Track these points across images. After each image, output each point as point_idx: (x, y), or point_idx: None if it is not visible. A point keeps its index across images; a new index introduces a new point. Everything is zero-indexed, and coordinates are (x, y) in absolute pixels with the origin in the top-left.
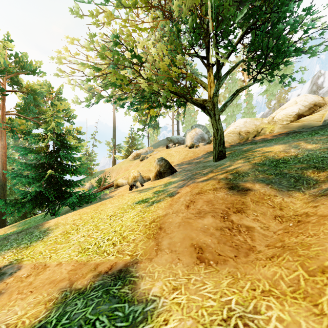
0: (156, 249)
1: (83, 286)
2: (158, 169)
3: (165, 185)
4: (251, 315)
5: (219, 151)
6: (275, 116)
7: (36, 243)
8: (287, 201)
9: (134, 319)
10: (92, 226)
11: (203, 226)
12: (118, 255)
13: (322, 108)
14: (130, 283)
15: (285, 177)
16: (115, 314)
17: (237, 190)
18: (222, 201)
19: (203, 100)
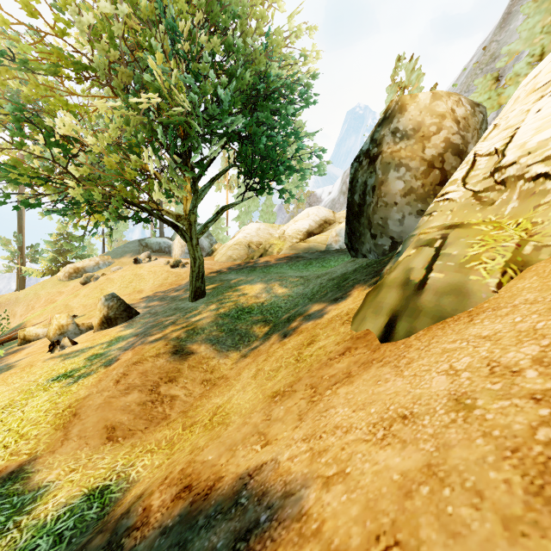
0: (62, 439)
1: None
2: (105, 314)
3: (109, 344)
4: (127, 469)
5: (197, 288)
6: (286, 230)
7: None
8: (221, 363)
9: (23, 504)
10: None
11: (124, 404)
12: (11, 458)
13: (331, 227)
14: (23, 479)
15: (233, 334)
16: (1, 508)
17: (180, 355)
18: (158, 371)
19: (177, 215)
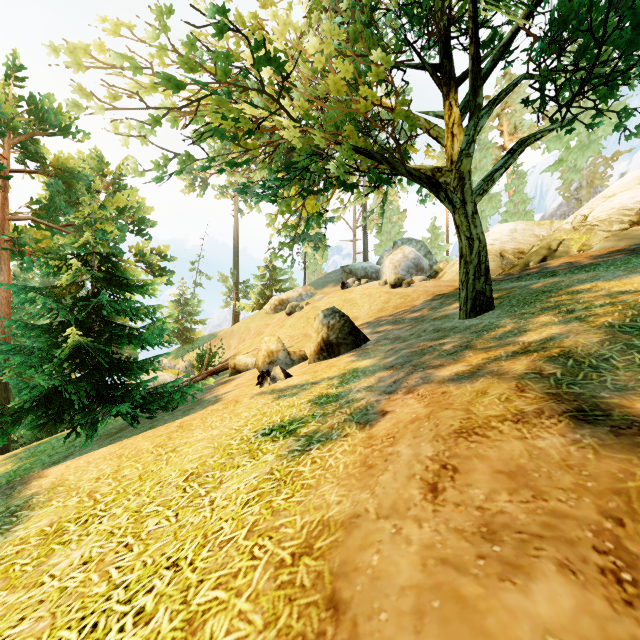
0: None
1: None
2: (325, 336)
3: (342, 380)
4: None
5: (476, 292)
6: (590, 214)
7: None
8: None
9: None
10: (128, 513)
11: None
12: None
13: None
14: None
15: None
16: None
17: (611, 429)
18: (570, 478)
19: (433, 169)
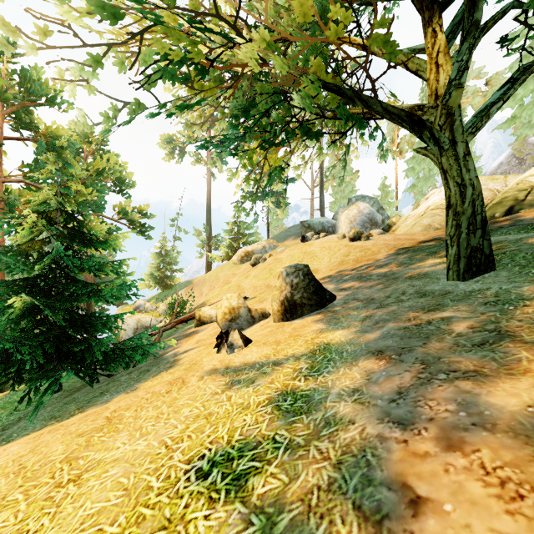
0: None
1: None
2: (288, 296)
3: (311, 363)
4: None
5: (472, 248)
6: None
7: None
8: None
9: None
10: None
11: None
12: None
13: None
14: None
15: None
16: None
17: None
18: None
19: (412, 108)
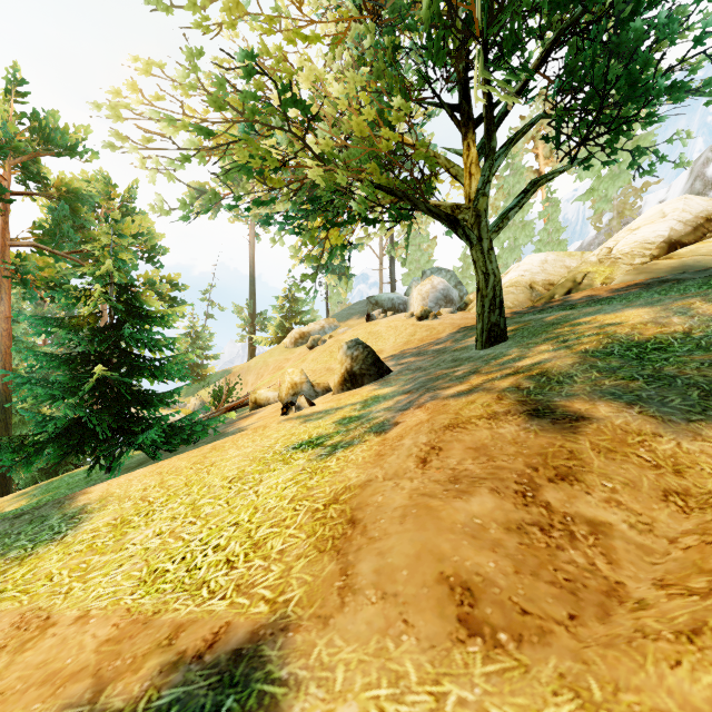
0: (339, 586)
1: (128, 704)
2: (348, 367)
3: (364, 405)
4: None
5: (491, 324)
6: (615, 246)
7: (45, 547)
8: (692, 450)
9: None
10: (184, 505)
11: (469, 521)
12: (238, 600)
13: None
14: (262, 706)
15: (673, 385)
16: None
17: (551, 420)
18: (514, 449)
19: (452, 206)
